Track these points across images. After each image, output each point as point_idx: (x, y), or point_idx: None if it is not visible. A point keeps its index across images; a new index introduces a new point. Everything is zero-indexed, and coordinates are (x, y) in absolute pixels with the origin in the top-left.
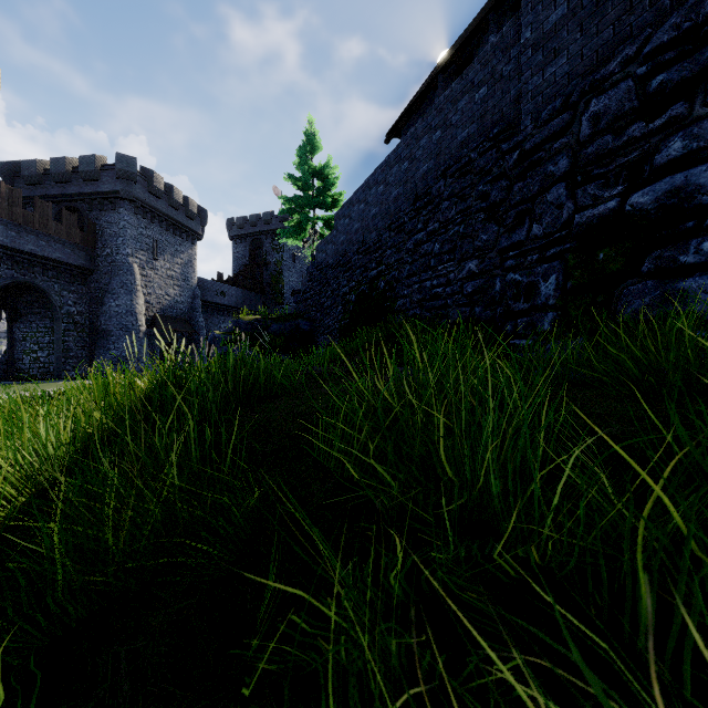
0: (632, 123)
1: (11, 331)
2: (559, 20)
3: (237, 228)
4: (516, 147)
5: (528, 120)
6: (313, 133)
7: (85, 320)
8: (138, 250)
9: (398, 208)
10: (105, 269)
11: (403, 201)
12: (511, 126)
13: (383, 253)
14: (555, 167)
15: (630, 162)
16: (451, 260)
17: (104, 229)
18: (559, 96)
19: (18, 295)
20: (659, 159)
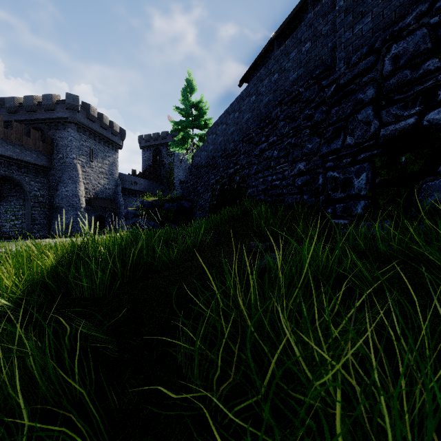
0: (426, 60)
1: None
2: None
3: (145, 141)
4: (332, 83)
5: (341, 63)
6: (192, 80)
7: (46, 200)
8: (80, 155)
9: (248, 127)
10: (59, 167)
11: (251, 123)
12: (328, 68)
13: (238, 157)
14: (364, 95)
15: (425, 88)
16: (286, 162)
17: (58, 142)
18: (365, 45)
19: (1, 184)
20: None
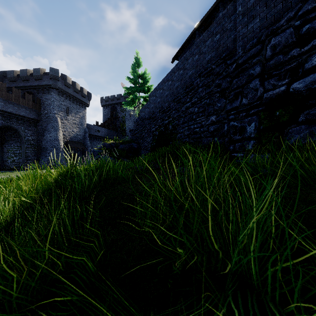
0: (292, 49)
1: (2, 148)
2: (255, 1)
3: (105, 101)
4: (234, 62)
5: (240, 49)
6: (139, 58)
7: (36, 143)
8: (60, 111)
9: (178, 92)
10: (45, 120)
11: (180, 88)
12: (231, 52)
13: (171, 112)
14: (254, 71)
15: (291, 67)
16: (203, 115)
17: (44, 102)
18: (255, 37)
19: (5, 132)
20: (307, 66)
